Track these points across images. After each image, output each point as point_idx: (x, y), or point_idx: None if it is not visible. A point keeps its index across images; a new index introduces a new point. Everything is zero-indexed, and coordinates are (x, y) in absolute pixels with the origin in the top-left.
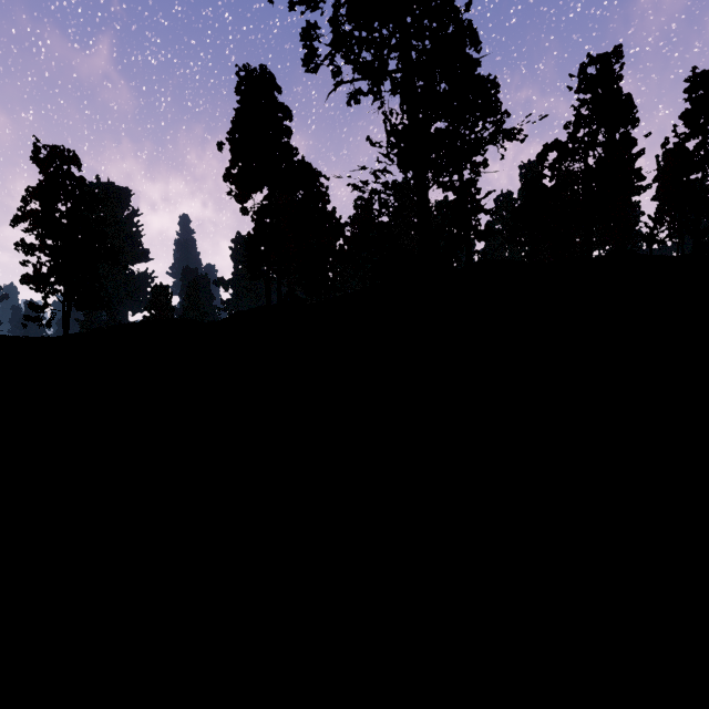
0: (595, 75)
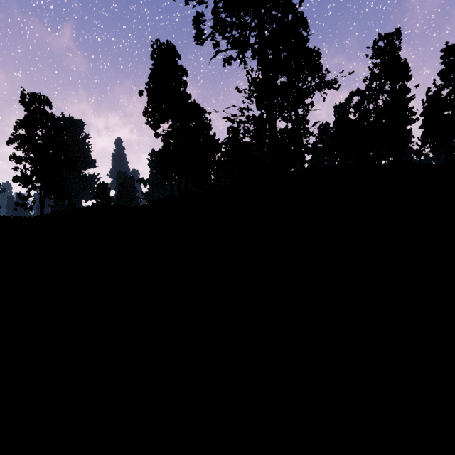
0: (383, 47)
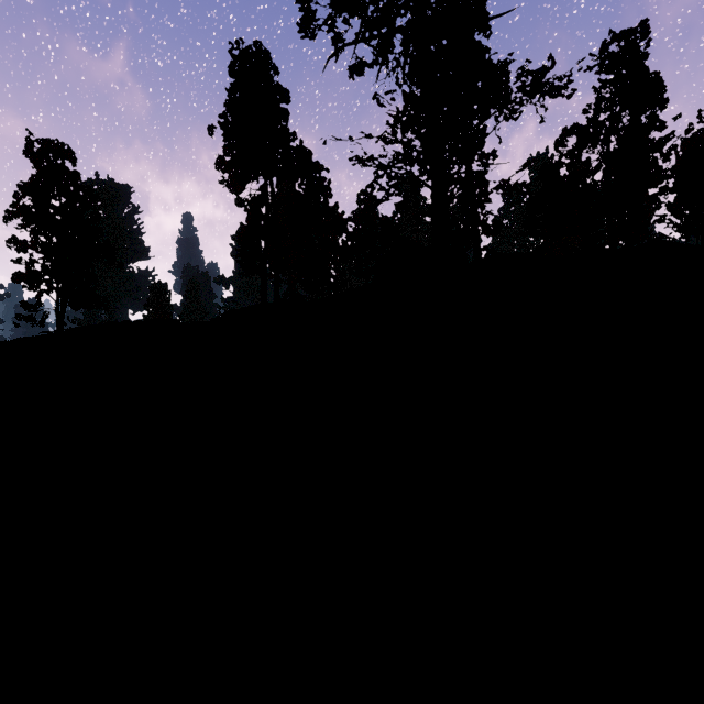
0: (618, 54)
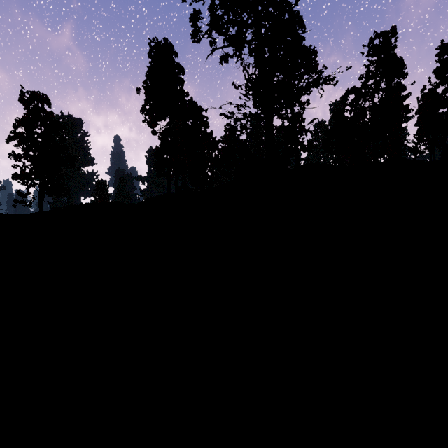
0: (379, 45)
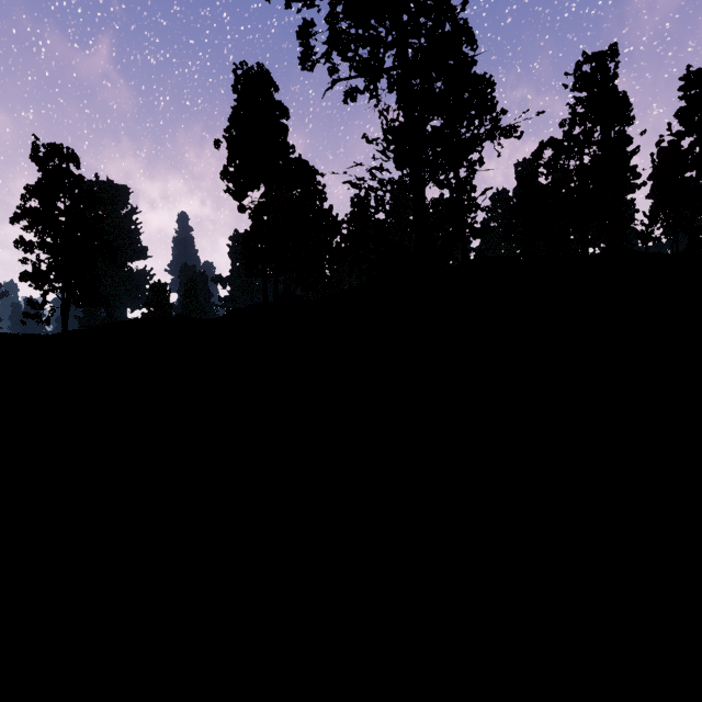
0: (590, 74)
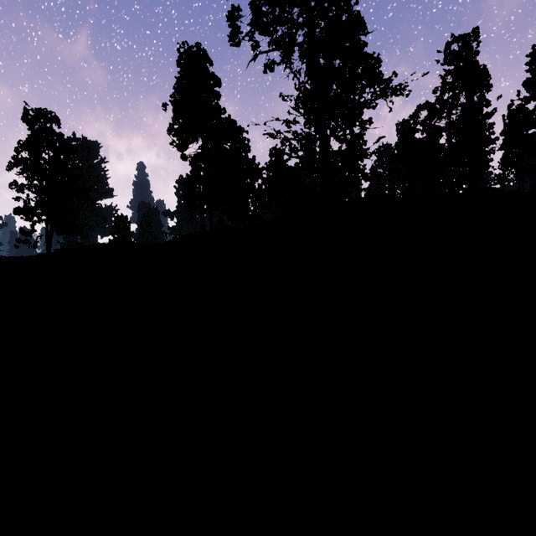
0: (457, 51)
